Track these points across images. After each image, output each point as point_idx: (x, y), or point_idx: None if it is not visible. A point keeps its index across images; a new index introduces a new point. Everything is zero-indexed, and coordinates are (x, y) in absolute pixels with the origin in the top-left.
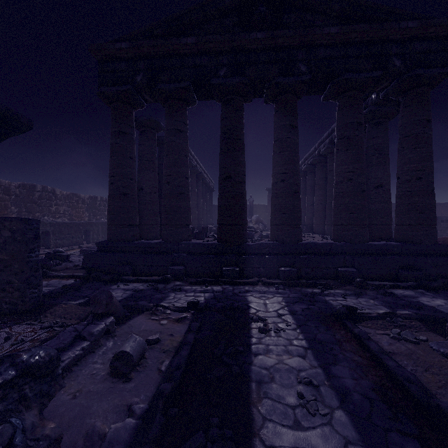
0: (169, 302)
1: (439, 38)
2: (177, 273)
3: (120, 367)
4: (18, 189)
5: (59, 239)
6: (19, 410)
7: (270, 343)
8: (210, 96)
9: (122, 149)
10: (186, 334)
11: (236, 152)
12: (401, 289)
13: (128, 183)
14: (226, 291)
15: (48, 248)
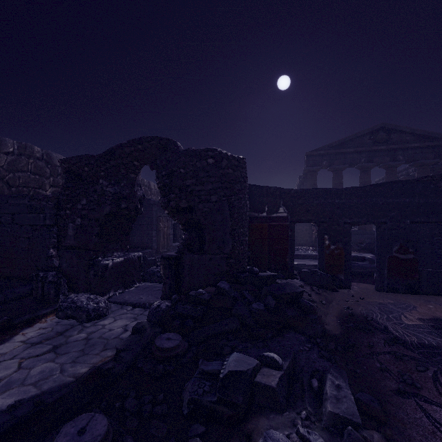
0: None
1: None
2: None
3: None
4: None
5: None
6: None
7: None
8: (353, 167)
9: None
10: None
11: None
12: None
13: None
14: None
15: None
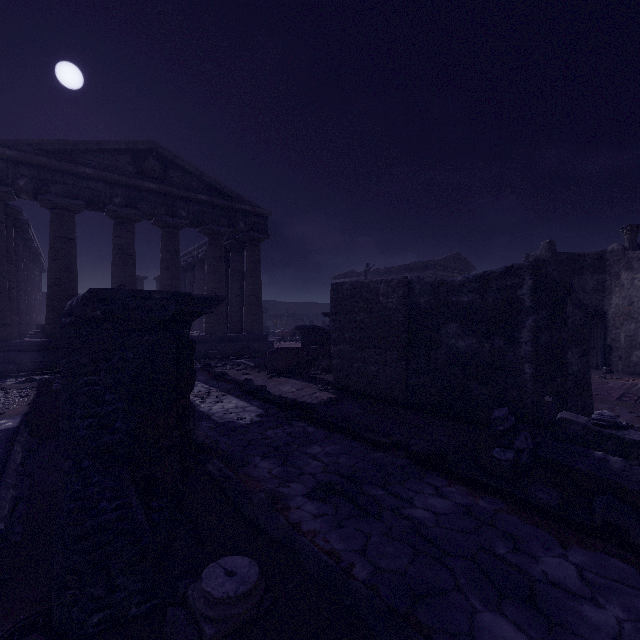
0: None
1: (263, 216)
2: None
3: None
4: None
5: None
6: None
7: None
8: (100, 210)
9: None
10: None
11: (130, 266)
12: (241, 359)
13: (2, 282)
14: None
15: None
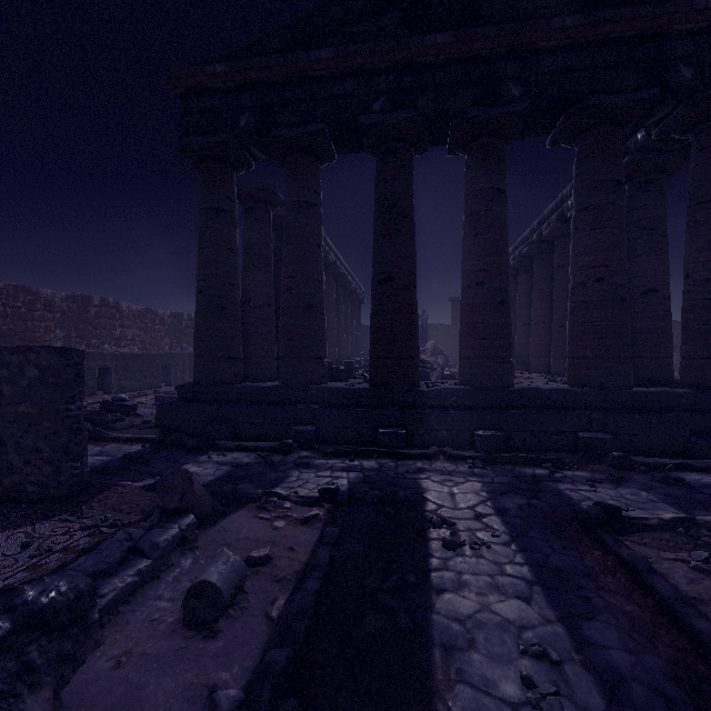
0: (290, 486)
1: None
2: (303, 437)
3: (200, 609)
4: (66, 303)
5: (125, 379)
6: (17, 693)
7: (464, 569)
8: (357, 145)
9: (217, 236)
10: (316, 548)
11: (402, 237)
12: (696, 472)
13: (226, 291)
14: (384, 469)
15: (109, 393)
